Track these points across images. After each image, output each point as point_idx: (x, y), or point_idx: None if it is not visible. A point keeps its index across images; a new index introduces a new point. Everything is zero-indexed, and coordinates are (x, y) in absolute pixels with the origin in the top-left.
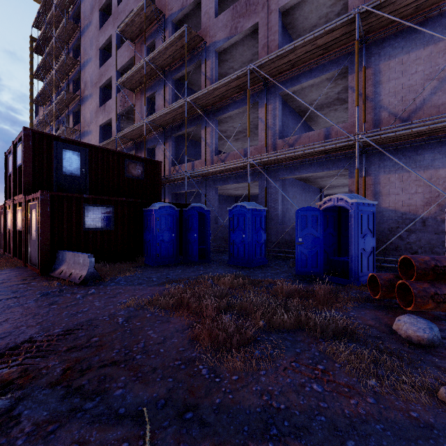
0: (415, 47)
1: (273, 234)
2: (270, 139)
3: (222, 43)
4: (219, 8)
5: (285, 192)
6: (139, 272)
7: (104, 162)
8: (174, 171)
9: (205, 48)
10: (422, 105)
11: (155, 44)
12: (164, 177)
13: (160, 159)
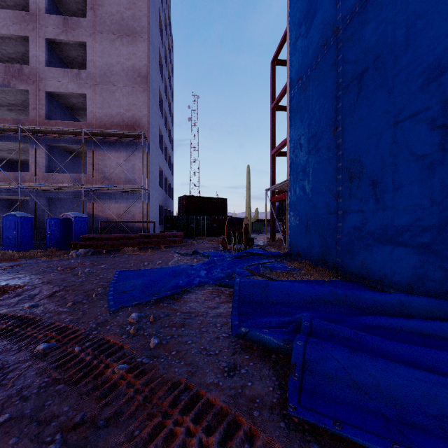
0: (114, 150)
1: (41, 232)
2: (39, 171)
3: None
4: None
5: (53, 204)
6: None
7: None
8: None
9: None
10: (116, 175)
11: None
12: None
13: None
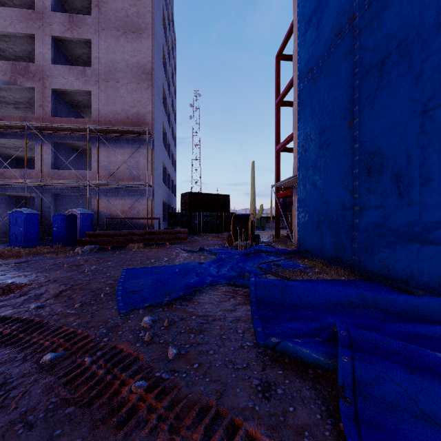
0: (118, 147)
1: (47, 228)
2: (45, 168)
3: (1, 84)
4: None
5: (59, 201)
6: None
7: None
8: None
9: None
10: (121, 172)
11: None
12: None
13: None
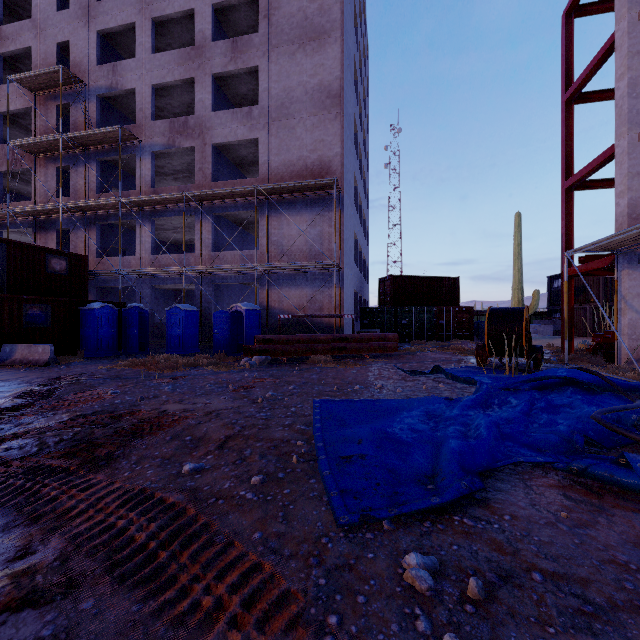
0: (294, 212)
1: (208, 330)
2: (205, 250)
3: (160, 149)
4: (155, 99)
5: (220, 294)
6: (87, 360)
7: (24, 257)
8: (100, 263)
9: (140, 147)
10: (297, 249)
11: (71, 109)
12: (91, 272)
13: (79, 246)
